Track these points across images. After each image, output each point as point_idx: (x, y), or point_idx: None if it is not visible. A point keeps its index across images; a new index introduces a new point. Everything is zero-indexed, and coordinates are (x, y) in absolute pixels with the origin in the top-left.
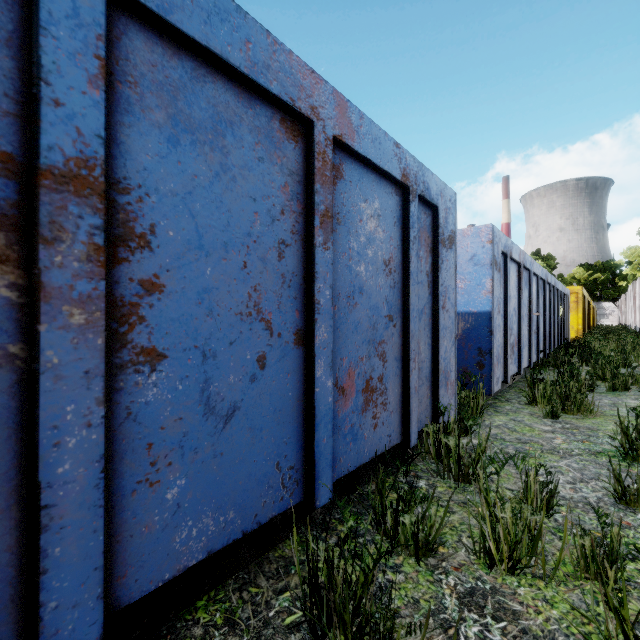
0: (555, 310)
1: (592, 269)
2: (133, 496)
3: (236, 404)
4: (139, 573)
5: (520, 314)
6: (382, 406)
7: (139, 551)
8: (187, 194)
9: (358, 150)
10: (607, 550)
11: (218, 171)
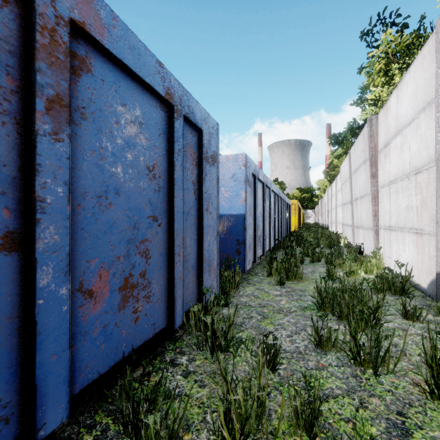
0: (284, 214)
1: (302, 191)
2: None
3: None
4: None
5: (264, 216)
6: (145, 299)
7: None
8: None
9: (110, 49)
10: (311, 395)
11: None
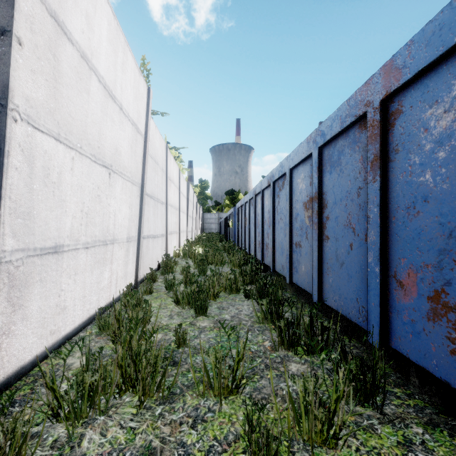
0: None
1: None
2: (325, 275)
3: (344, 261)
4: (326, 297)
5: None
6: None
7: (326, 291)
8: (333, 187)
9: (405, 80)
10: None
11: (339, 173)
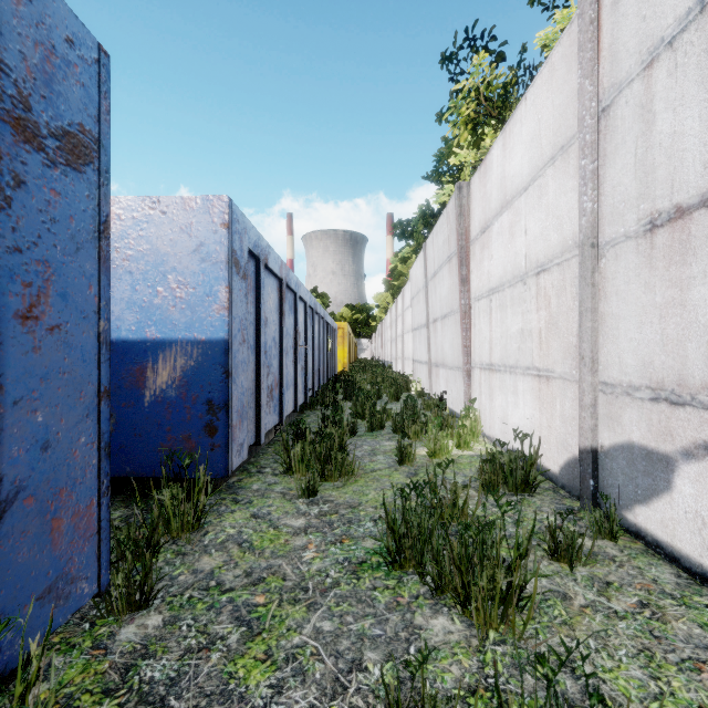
0: (325, 343)
1: (355, 310)
2: None
3: None
4: None
5: (282, 346)
6: None
7: None
8: None
9: None
10: None
11: None
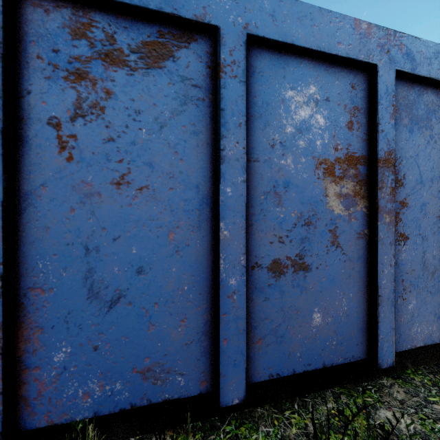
0: None
1: None
2: (397, 302)
3: (436, 267)
4: (399, 339)
5: None
6: None
7: (399, 329)
8: (416, 156)
9: None
10: None
11: (428, 140)
